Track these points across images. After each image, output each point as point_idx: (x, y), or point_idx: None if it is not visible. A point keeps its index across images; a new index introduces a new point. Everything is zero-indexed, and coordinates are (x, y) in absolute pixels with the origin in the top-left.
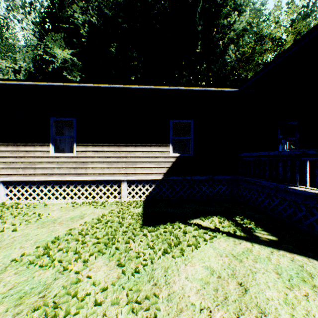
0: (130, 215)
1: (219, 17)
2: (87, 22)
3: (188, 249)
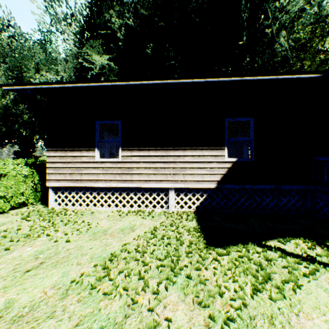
0: (185, 230)
1: (269, 0)
2: (122, 26)
3: (285, 287)
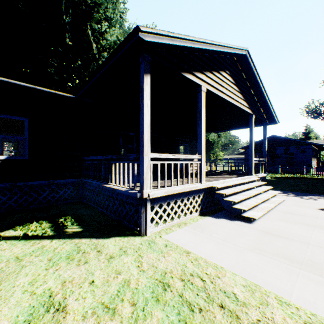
0: None
1: (92, 19)
2: None
3: None
